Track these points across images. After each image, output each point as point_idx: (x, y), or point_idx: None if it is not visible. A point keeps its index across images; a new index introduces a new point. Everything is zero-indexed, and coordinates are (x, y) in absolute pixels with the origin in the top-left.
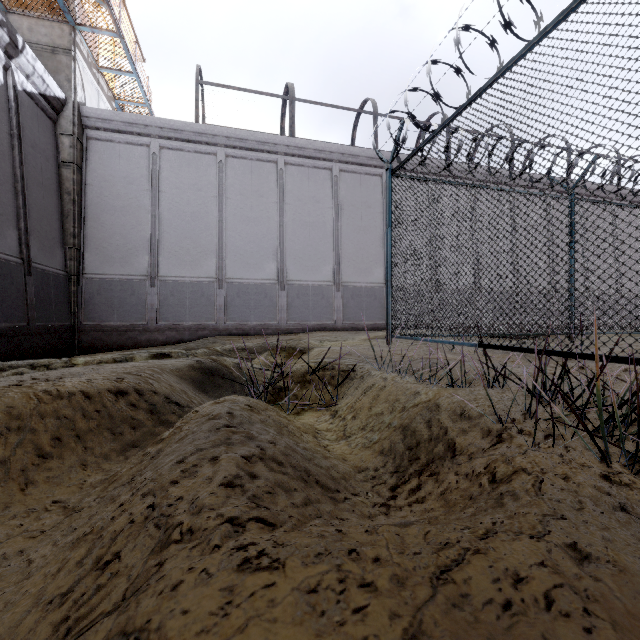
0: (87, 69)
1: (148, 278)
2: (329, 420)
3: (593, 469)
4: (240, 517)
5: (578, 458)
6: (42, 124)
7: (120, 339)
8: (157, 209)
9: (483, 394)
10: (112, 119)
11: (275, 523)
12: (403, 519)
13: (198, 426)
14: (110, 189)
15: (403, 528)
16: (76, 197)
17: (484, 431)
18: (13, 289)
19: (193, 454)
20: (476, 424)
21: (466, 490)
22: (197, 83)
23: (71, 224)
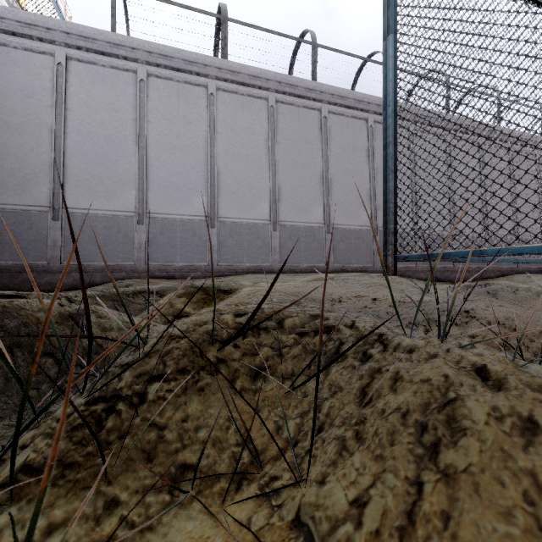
0: None
1: (50, 209)
2: None
3: None
4: None
5: None
6: None
7: (12, 282)
8: (62, 129)
9: None
10: (3, 16)
11: None
12: None
13: None
14: (2, 102)
15: None
16: None
17: None
18: None
19: None
20: None
21: None
22: None
23: None
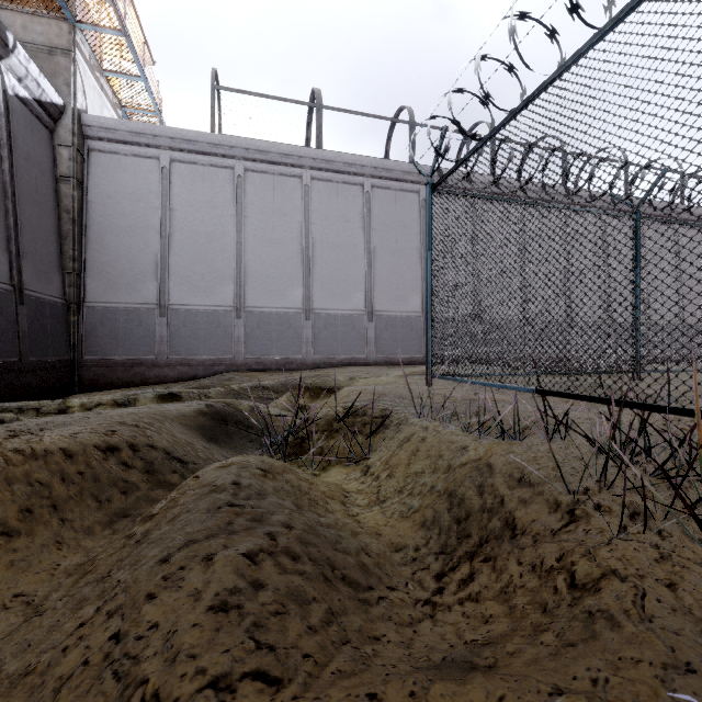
0: (89, 72)
1: (157, 307)
2: (360, 478)
3: (701, 568)
4: (230, 673)
5: (678, 550)
6: (37, 134)
7: (126, 375)
8: (167, 229)
9: (544, 451)
10: (117, 128)
11: (281, 677)
12: (454, 628)
13: (195, 502)
14: (115, 207)
15: (463, 684)
16: (76, 216)
17: (550, 504)
18: (2, 320)
19: (182, 549)
20: (539, 493)
21: (536, 593)
22: (212, 88)
23: (70, 246)
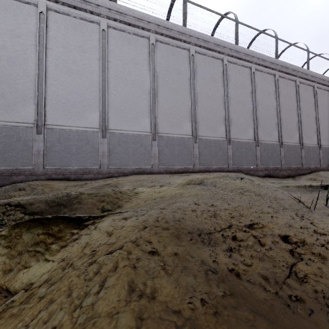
0: None
1: None
2: None
3: None
4: None
5: None
6: None
7: None
8: None
9: None
10: None
11: None
12: None
13: None
14: None
15: None
16: None
17: None
18: None
19: None
20: None
21: None
22: None
23: None
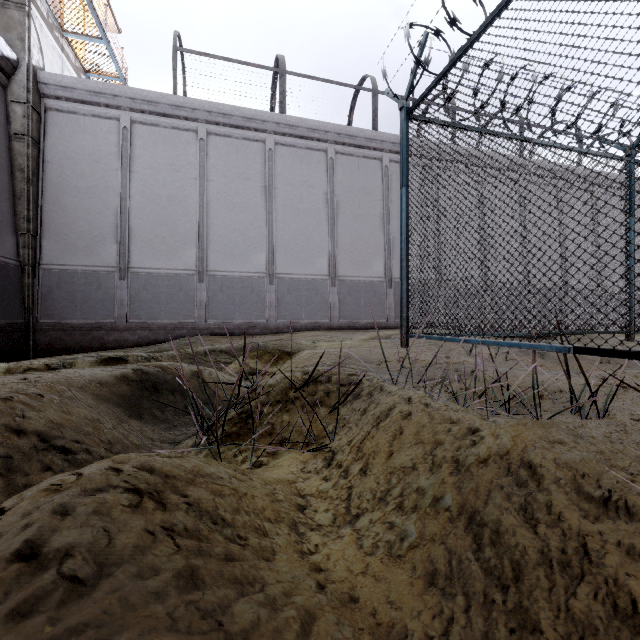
0: (47, 30)
1: (117, 270)
2: (321, 471)
3: None
4: None
5: None
6: None
7: (84, 339)
8: (128, 191)
9: (602, 440)
10: (75, 87)
11: None
12: None
13: None
14: (73, 167)
15: None
16: (31, 175)
17: None
18: None
19: None
20: None
21: None
22: (174, 50)
23: (24, 206)
